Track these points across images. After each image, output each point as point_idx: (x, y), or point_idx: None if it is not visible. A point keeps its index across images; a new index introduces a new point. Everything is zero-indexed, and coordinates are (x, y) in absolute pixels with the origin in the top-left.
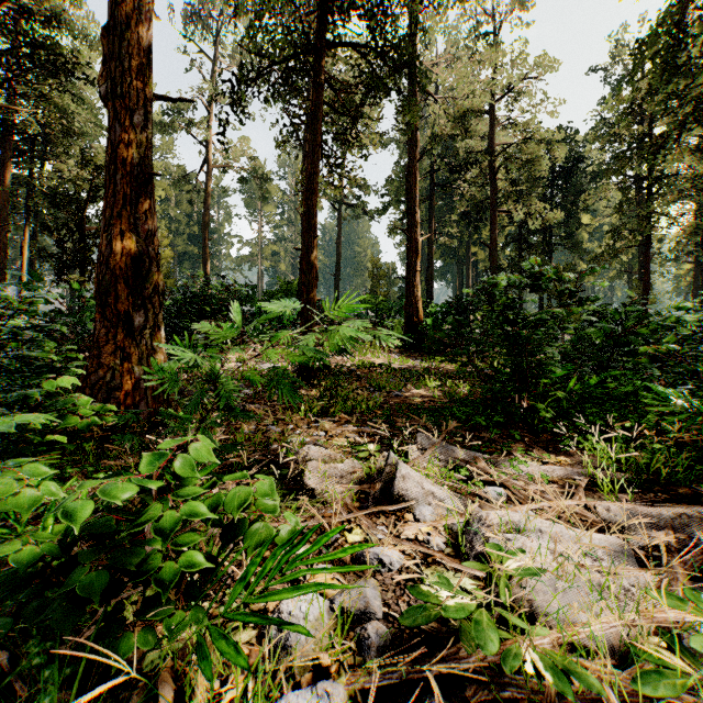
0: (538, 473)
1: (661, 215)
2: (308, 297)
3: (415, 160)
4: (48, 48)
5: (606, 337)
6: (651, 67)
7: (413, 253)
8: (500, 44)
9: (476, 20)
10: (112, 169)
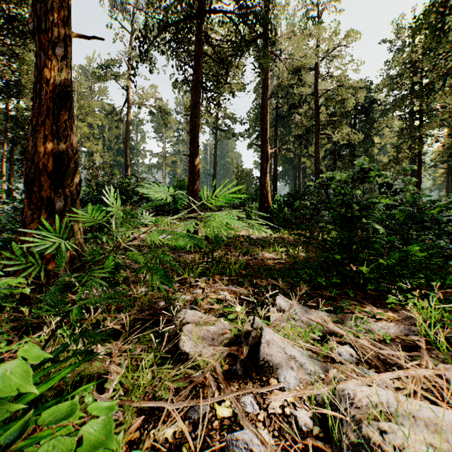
0: (377, 331)
1: (429, 136)
2: (192, 188)
3: (266, 98)
4: (15, 18)
5: (406, 217)
6: (425, 36)
7: (265, 160)
8: (321, 23)
9: (305, 7)
10: (38, 87)
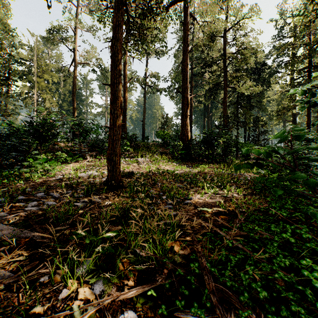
0: None
1: None
2: (113, 121)
3: (186, 52)
4: None
5: None
6: None
7: (185, 104)
8: None
9: None
10: None
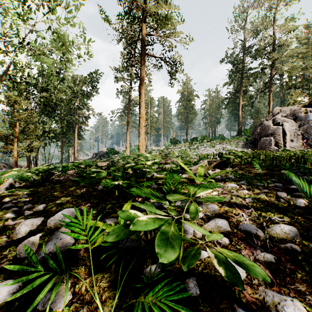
0: None
1: None
2: None
3: None
4: None
5: None
6: None
7: None
8: None
9: None
10: None
